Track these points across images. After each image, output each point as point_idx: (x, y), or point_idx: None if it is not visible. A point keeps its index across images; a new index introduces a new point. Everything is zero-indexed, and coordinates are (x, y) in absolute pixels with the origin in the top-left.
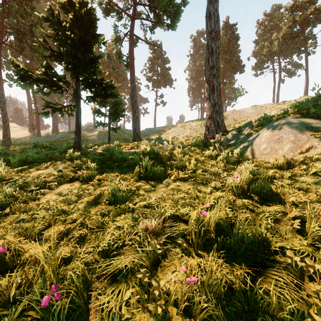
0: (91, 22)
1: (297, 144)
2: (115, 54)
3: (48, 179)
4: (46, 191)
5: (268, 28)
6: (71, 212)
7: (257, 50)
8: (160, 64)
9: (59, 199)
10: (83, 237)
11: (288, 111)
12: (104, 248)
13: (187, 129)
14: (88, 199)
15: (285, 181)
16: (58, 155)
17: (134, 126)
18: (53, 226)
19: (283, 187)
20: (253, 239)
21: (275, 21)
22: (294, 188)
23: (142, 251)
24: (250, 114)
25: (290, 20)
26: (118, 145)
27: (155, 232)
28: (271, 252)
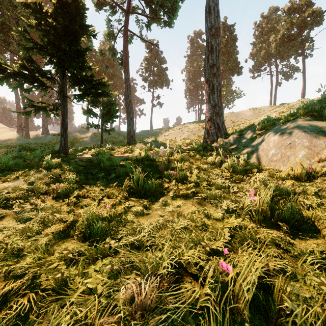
0: (78, 11)
1: (313, 150)
2: (108, 50)
3: (12, 196)
4: (7, 212)
5: (265, 31)
6: (27, 253)
7: (254, 53)
8: (157, 64)
9: (17, 229)
10: (28, 311)
11: (295, 113)
12: None
13: (184, 131)
14: (55, 230)
15: (312, 198)
16: (39, 161)
17: (128, 128)
18: None
19: (314, 209)
20: None
21: (272, 24)
22: None
23: None
24: (248, 117)
25: (287, 22)
26: (110, 148)
27: (145, 306)
28: None
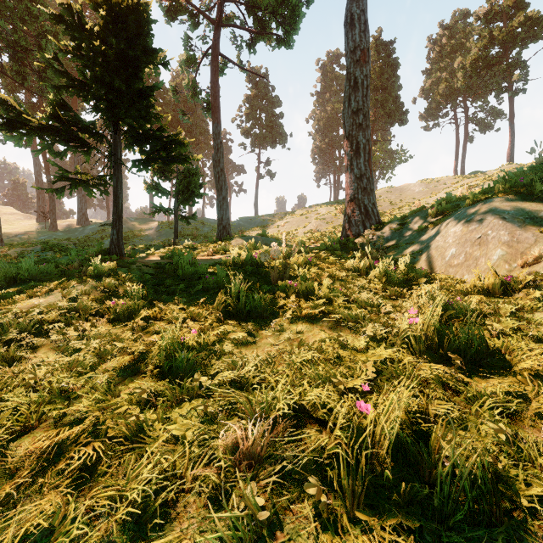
0: (140, 26)
1: (515, 249)
2: (186, 87)
3: (47, 317)
4: (41, 341)
5: (447, 50)
6: (81, 395)
7: (428, 87)
8: (266, 108)
9: (61, 363)
10: (93, 464)
11: (491, 189)
12: (134, 501)
13: (311, 219)
14: (118, 364)
15: (506, 321)
16: (79, 267)
17: (219, 214)
18: (34, 431)
19: (506, 336)
20: (483, 485)
21: (459, 38)
22: (526, 338)
23: (222, 508)
24: (418, 194)
25: (484, 36)
26: (190, 247)
27: (253, 456)
28: (518, 506)
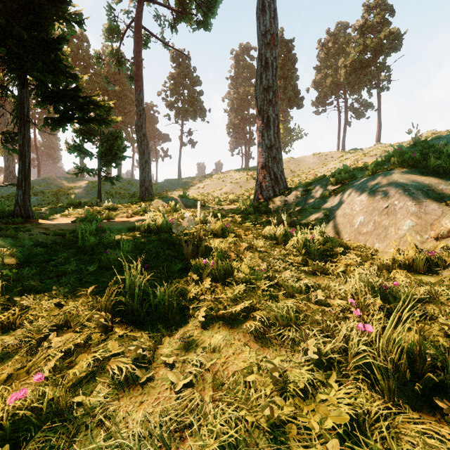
0: None
1: (424, 220)
2: (109, 55)
3: None
4: None
5: (332, 52)
6: None
7: (318, 80)
8: (188, 86)
9: None
10: None
11: (383, 162)
12: None
13: (227, 183)
14: None
15: None
16: None
17: (141, 176)
18: None
19: None
20: None
21: (341, 44)
22: None
23: None
24: (312, 165)
25: (360, 43)
26: (110, 207)
27: None
28: None
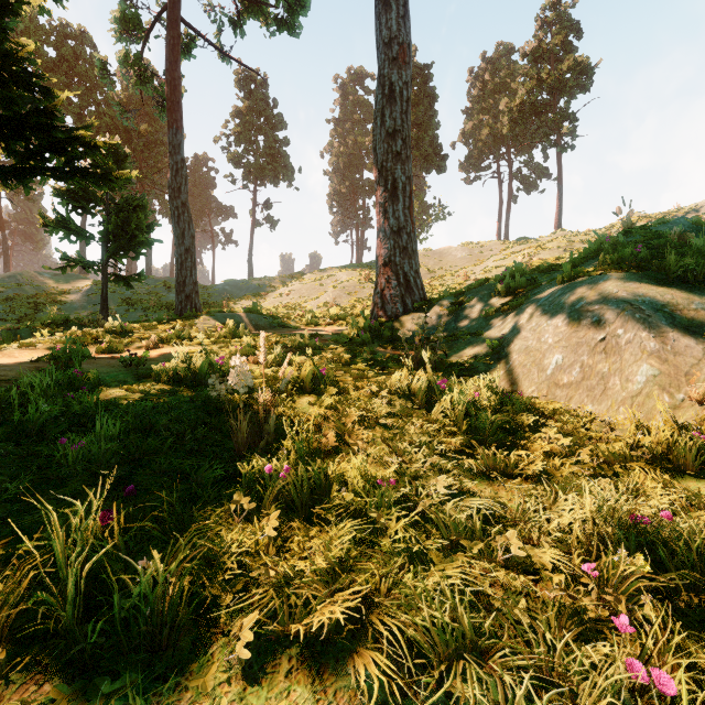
0: None
1: (673, 365)
2: (122, 64)
3: None
4: None
5: (490, 89)
6: None
7: (469, 130)
8: (264, 129)
9: None
10: None
11: (582, 259)
12: None
13: (327, 287)
14: None
15: None
16: None
17: (179, 275)
18: None
19: None
20: None
21: (503, 77)
22: None
23: None
24: (461, 261)
25: (532, 76)
26: (117, 330)
27: None
28: None
